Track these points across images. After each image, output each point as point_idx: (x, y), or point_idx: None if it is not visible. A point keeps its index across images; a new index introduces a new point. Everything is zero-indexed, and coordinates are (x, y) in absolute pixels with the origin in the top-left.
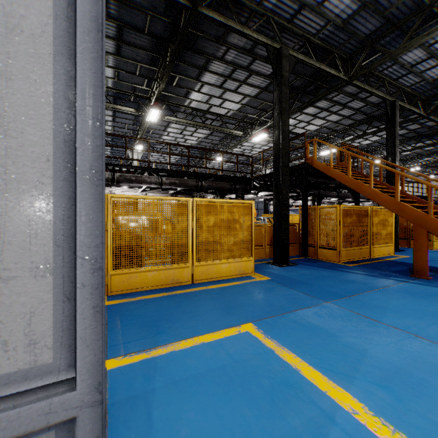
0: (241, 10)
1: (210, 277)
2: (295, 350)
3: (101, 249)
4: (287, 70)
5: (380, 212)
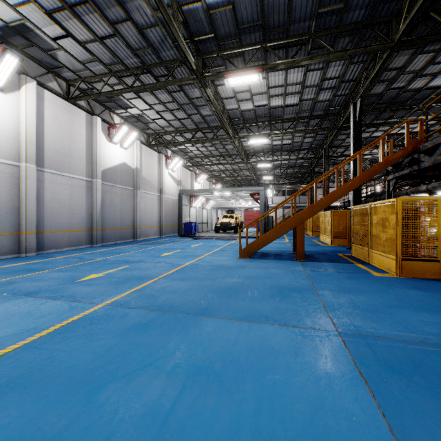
0: (353, 97)
1: (326, 242)
2: (277, 241)
3: None
4: (352, 118)
5: (379, 208)
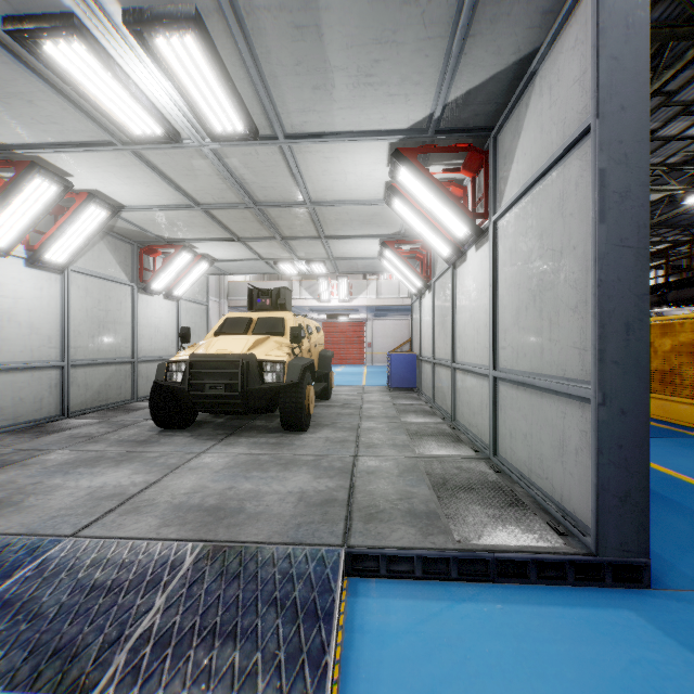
0: None
1: None
2: None
3: (595, 341)
4: None
5: None
